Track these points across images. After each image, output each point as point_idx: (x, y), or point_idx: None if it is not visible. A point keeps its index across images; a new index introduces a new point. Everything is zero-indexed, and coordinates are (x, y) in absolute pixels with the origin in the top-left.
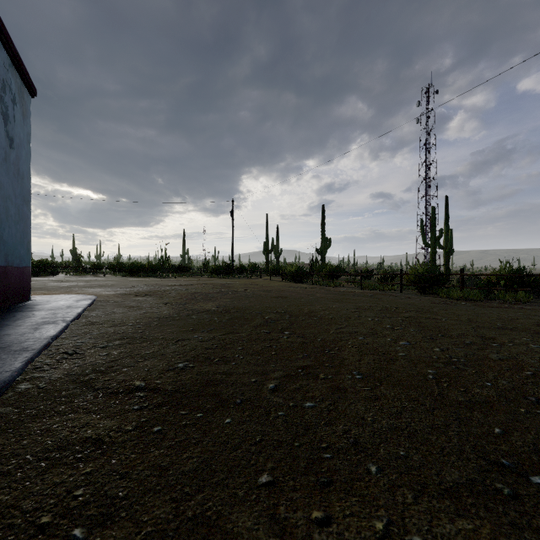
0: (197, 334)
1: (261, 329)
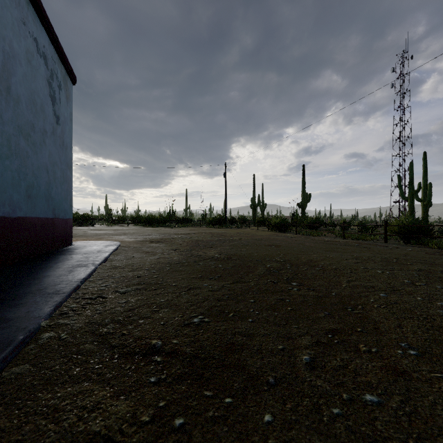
0: (206, 282)
1: (267, 279)
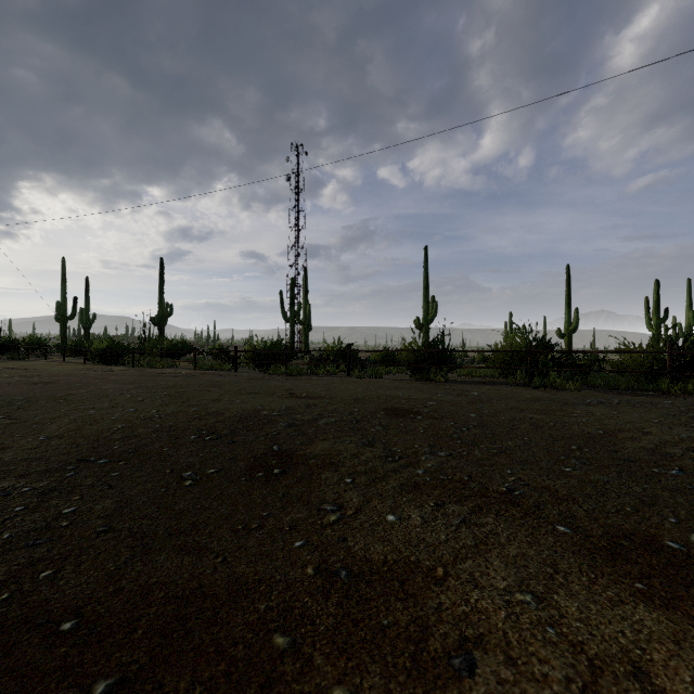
0: None
1: None
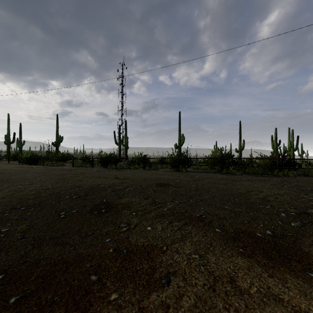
0: None
1: None
